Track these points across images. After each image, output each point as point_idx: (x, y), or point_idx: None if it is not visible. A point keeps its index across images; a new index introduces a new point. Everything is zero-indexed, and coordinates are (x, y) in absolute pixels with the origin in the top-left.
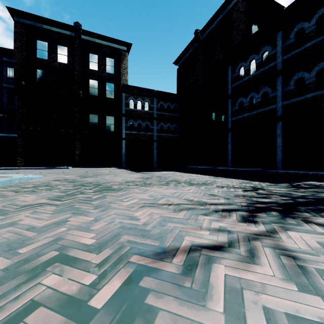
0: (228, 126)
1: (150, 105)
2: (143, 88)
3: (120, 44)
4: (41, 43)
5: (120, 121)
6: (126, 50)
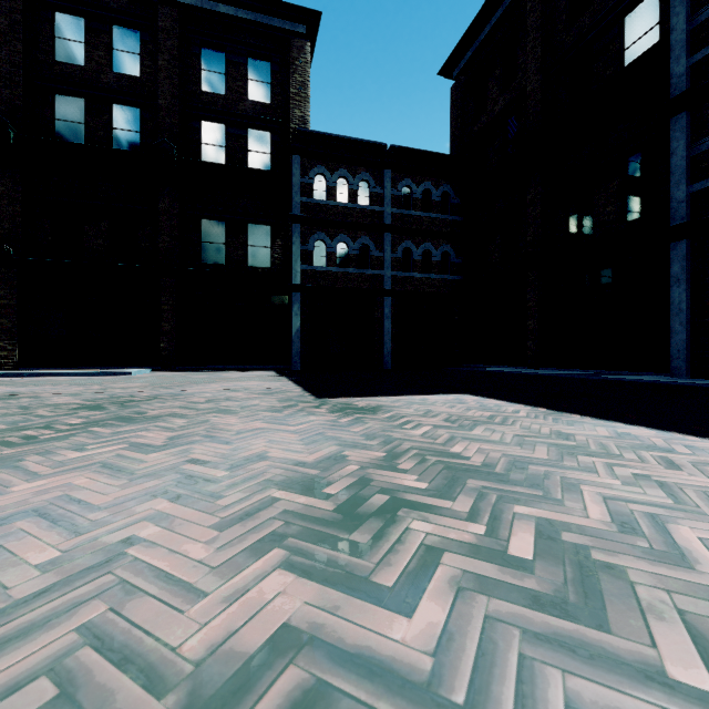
0: (671, 220)
1: (372, 189)
2: (352, 141)
3: (287, 17)
4: (67, 21)
5: (289, 239)
6: (304, 33)
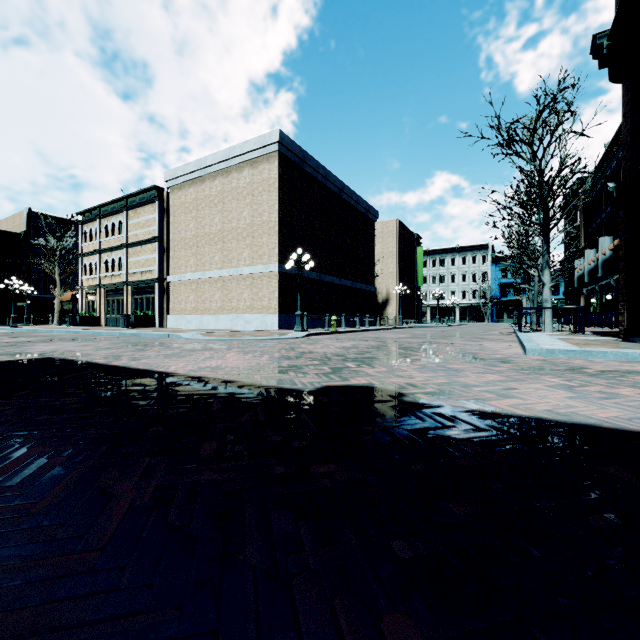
0: None
1: None
2: None
3: None
4: None
5: None
6: None
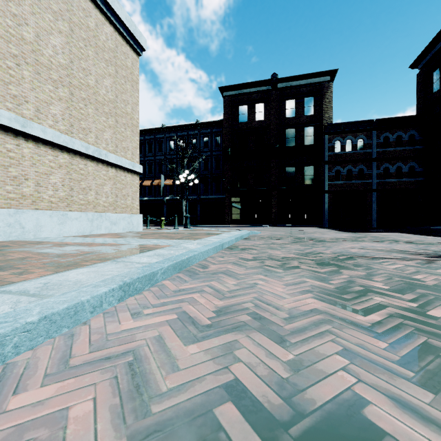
0: None
1: (365, 141)
2: (354, 122)
3: (321, 76)
4: (242, 108)
5: (322, 170)
6: (329, 80)
